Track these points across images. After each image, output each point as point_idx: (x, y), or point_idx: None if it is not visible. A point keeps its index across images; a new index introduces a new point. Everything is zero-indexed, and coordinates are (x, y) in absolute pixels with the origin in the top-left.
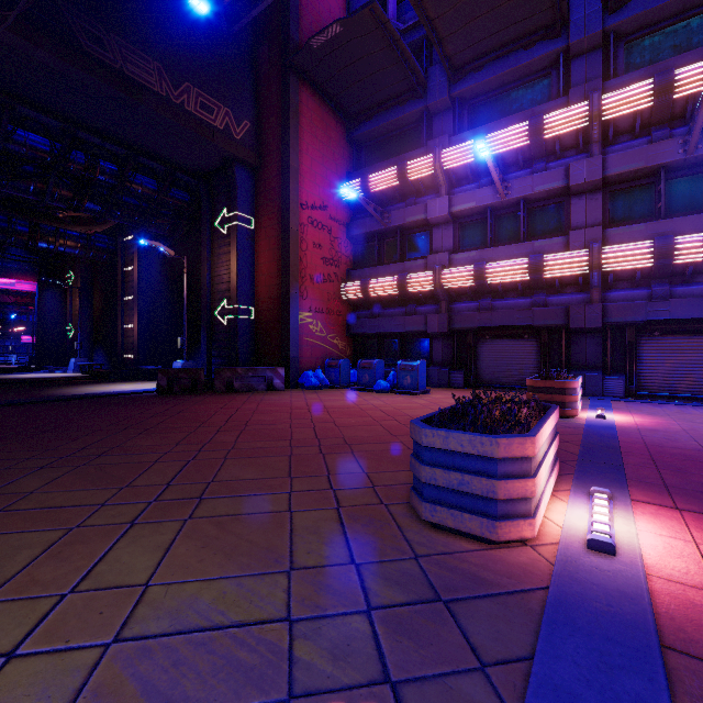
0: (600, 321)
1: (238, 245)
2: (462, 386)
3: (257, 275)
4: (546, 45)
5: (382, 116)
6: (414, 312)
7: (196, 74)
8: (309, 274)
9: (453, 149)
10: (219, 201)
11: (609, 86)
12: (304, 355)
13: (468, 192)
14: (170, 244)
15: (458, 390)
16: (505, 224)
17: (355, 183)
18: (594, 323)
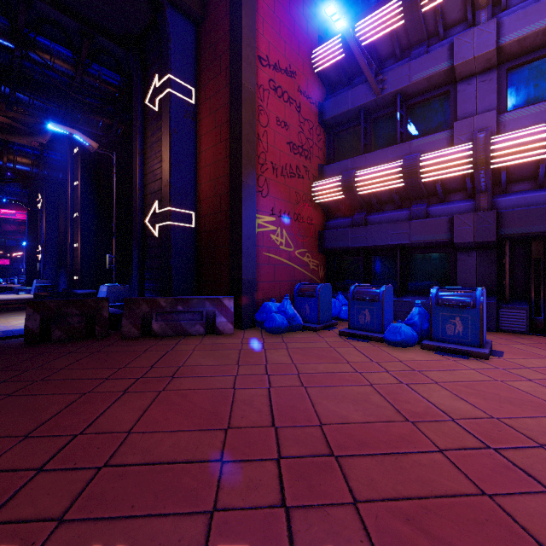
0: None
1: (172, 122)
2: (527, 329)
3: (199, 167)
4: None
5: None
6: (425, 214)
7: None
8: (270, 161)
9: None
10: (152, 73)
11: None
12: (264, 277)
13: (539, 2)
14: (112, 150)
15: (531, 340)
16: None
17: (333, 42)
18: None
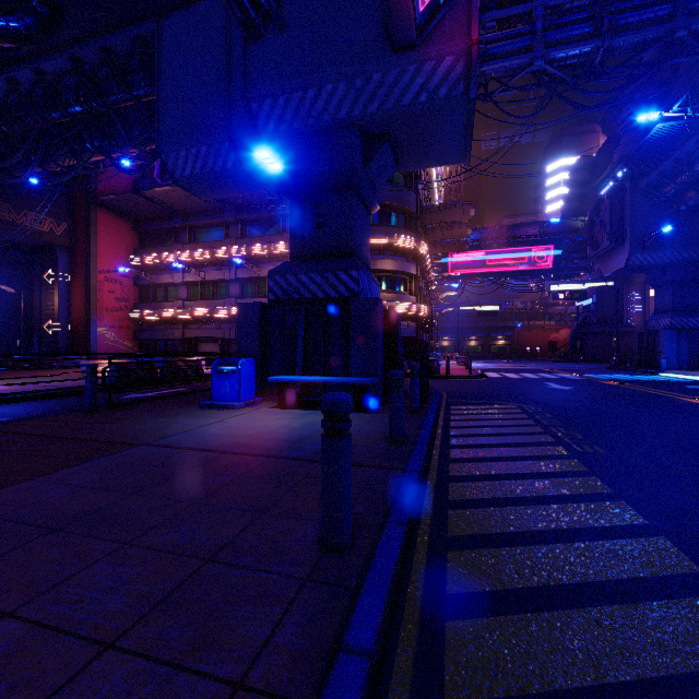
0: (234, 336)
1: (60, 291)
2: None
3: (73, 306)
4: (219, 216)
5: (153, 224)
6: (170, 328)
7: (31, 204)
8: (105, 307)
9: (182, 253)
10: (47, 263)
11: (238, 242)
12: (102, 350)
13: (191, 273)
14: (9, 279)
15: None
16: (209, 290)
17: (137, 258)
18: (233, 337)
